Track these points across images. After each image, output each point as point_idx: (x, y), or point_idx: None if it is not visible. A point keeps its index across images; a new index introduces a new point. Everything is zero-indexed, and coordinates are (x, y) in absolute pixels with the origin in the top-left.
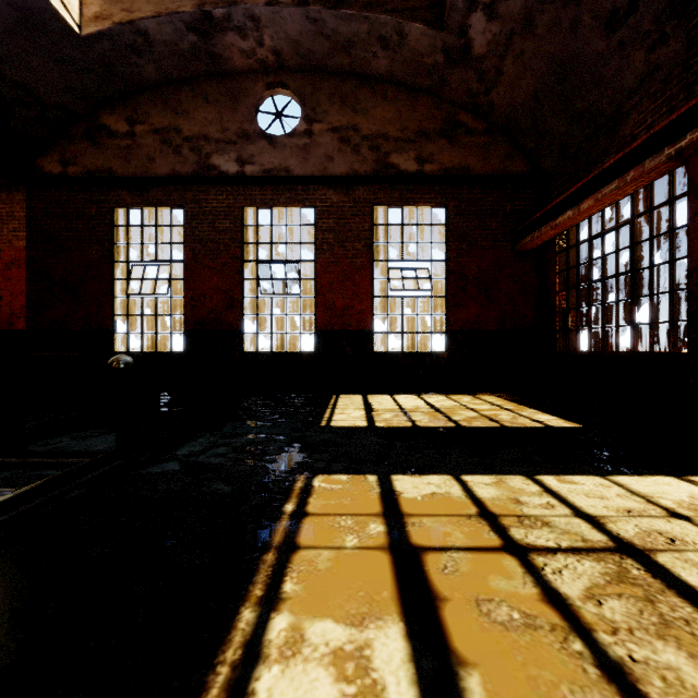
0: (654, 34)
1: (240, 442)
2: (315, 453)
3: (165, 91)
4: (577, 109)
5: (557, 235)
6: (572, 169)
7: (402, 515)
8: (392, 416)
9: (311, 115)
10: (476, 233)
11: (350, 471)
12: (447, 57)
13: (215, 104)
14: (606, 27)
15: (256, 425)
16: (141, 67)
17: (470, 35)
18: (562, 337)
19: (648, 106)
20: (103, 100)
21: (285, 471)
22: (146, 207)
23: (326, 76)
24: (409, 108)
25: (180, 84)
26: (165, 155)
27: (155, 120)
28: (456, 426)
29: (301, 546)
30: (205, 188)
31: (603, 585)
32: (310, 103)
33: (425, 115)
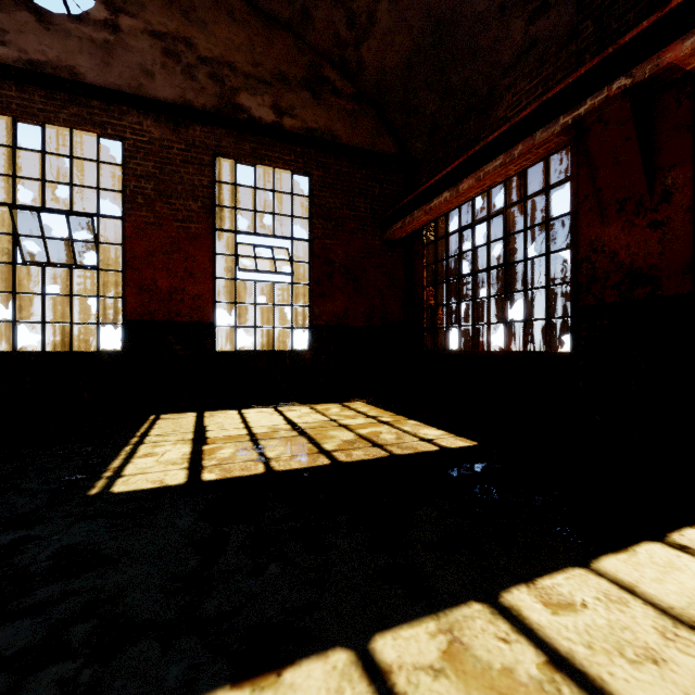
0: None
1: None
2: (3, 621)
3: None
4: (451, 84)
5: (425, 225)
6: (441, 155)
7: None
8: (234, 451)
9: None
10: (343, 213)
11: None
12: None
13: None
14: None
15: None
16: None
17: None
18: (429, 335)
19: (523, 87)
20: None
21: None
22: None
23: None
24: (264, 40)
25: None
26: None
27: None
28: (332, 465)
29: None
30: None
31: None
32: None
33: (285, 55)
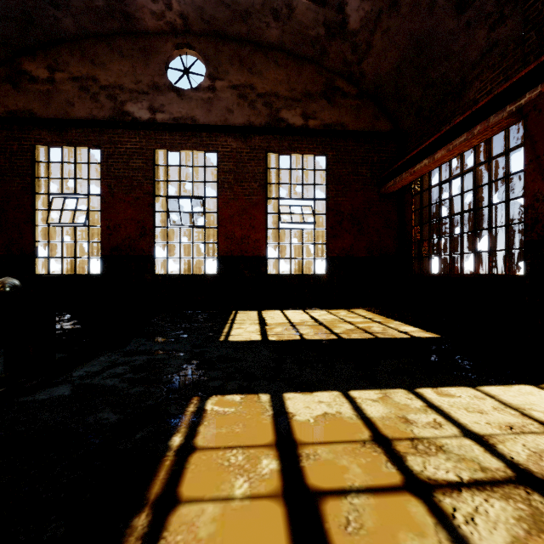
0: (495, 15)
1: (140, 360)
2: (211, 370)
3: (83, 44)
4: (431, 78)
5: (413, 180)
6: (425, 128)
7: (296, 444)
8: (282, 329)
9: (214, 73)
10: (350, 178)
11: (244, 390)
12: (328, 30)
13: (129, 58)
14: (457, 9)
15: (160, 342)
16: (59, 19)
17: (347, 12)
18: (417, 262)
19: (488, 75)
20: (23, 48)
21: (179, 393)
22: (66, 146)
23: (227, 42)
24: (296, 73)
25: (97, 39)
26: (83, 100)
27: (74, 69)
28: (338, 339)
29: (182, 500)
30: (120, 131)
31: (524, 538)
32: (213, 63)
33: (309, 79)
